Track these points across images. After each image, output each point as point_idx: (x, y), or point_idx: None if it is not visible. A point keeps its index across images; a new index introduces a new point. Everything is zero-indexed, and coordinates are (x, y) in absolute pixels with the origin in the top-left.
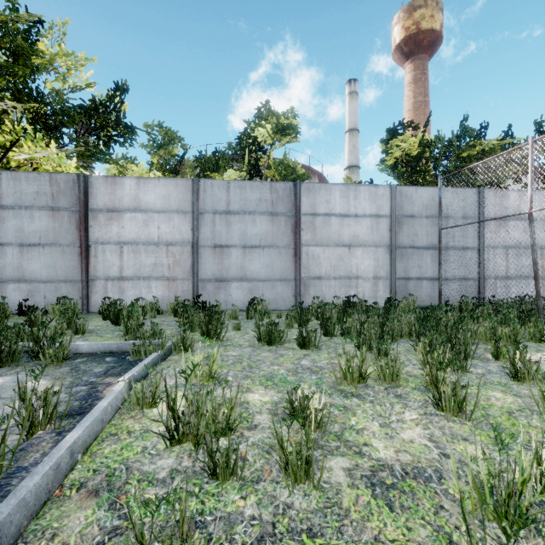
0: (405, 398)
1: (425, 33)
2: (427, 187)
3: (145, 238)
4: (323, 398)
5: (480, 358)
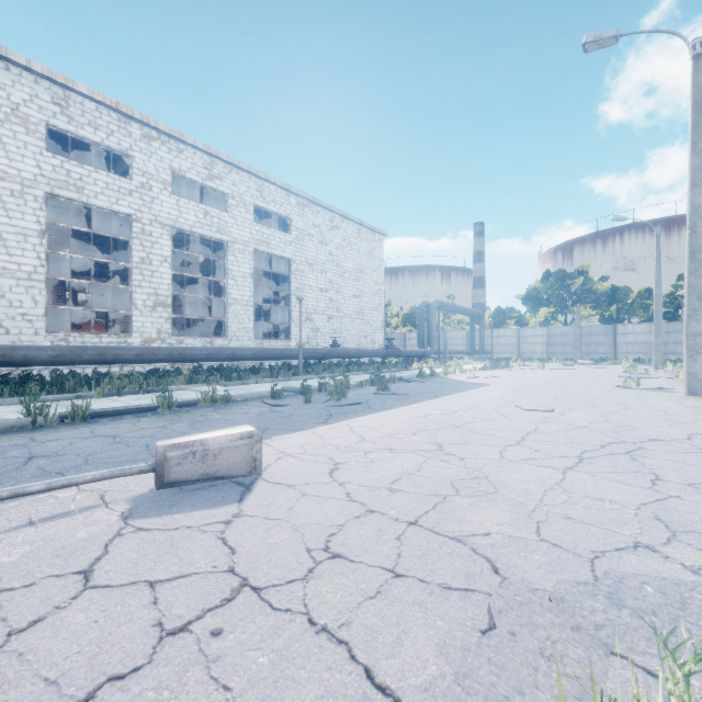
0: None
1: None
2: None
3: (635, 341)
4: None
5: None
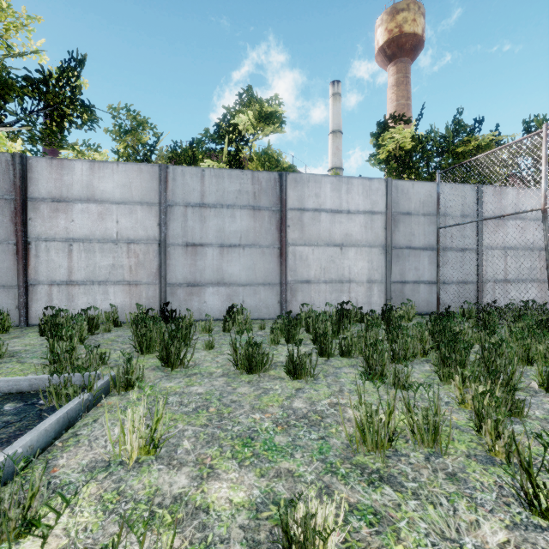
0: (465, 480)
1: (407, 37)
2: (425, 182)
3: (100, 235)
4: (342, 509)
5: (525, 389)
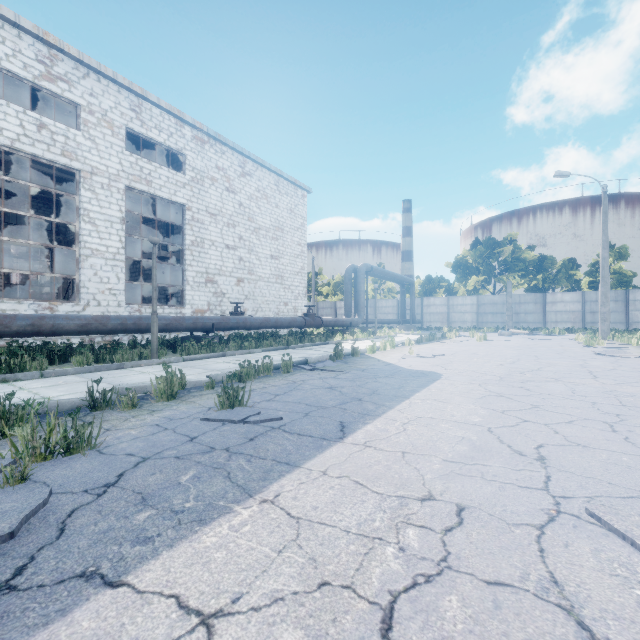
0: None
1: None
2: None
3: (564, 310)
4: None
5: None
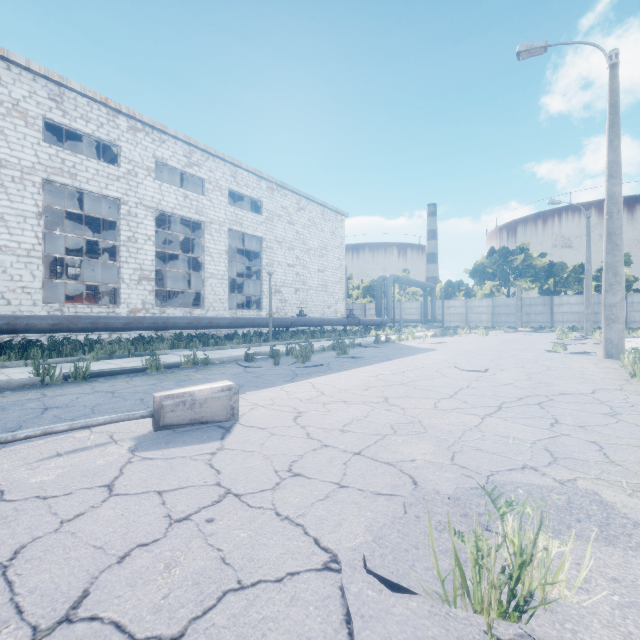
0: None
1: None
2: None
3: (570, 311)
4: None
5: None
